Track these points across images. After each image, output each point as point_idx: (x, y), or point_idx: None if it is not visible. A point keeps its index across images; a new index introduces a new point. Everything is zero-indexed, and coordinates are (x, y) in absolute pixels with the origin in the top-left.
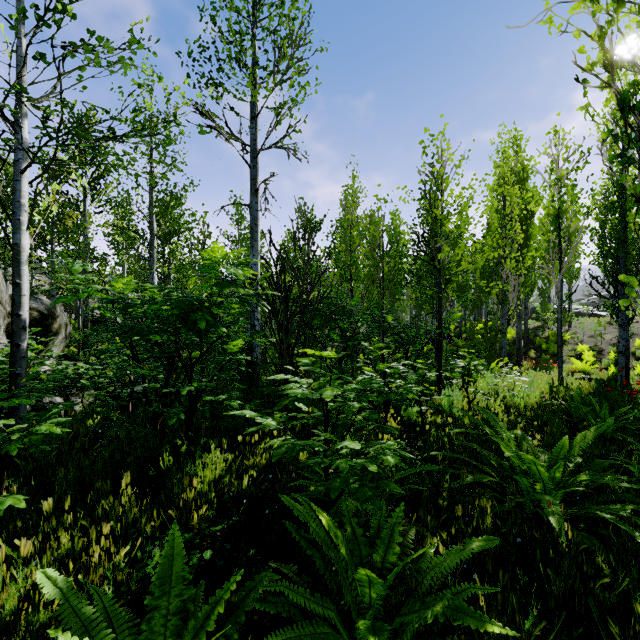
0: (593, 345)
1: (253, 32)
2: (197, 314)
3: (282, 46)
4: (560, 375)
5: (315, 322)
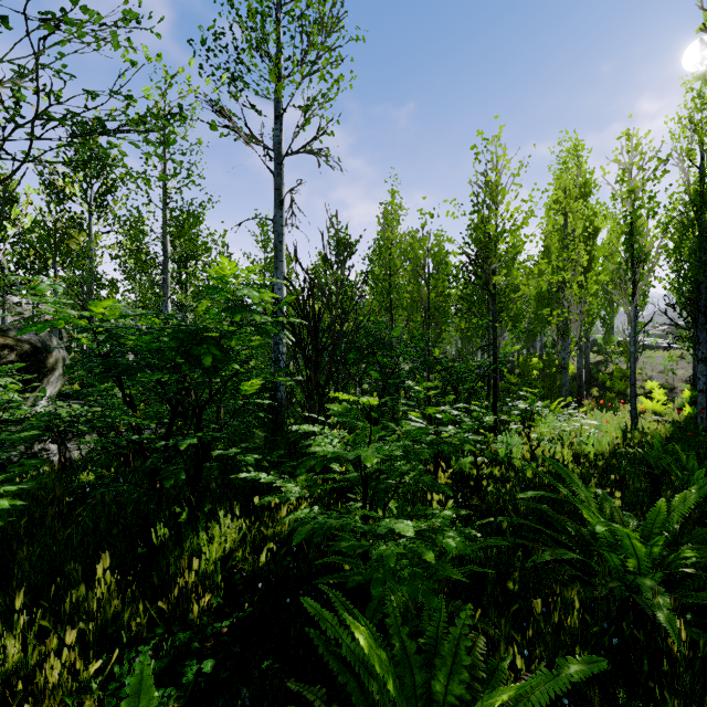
0: (664, 382)
1: (277, 17)
2: (201, 347)
3: (311, 32)
4: (633, 417)
5: (350, 356)
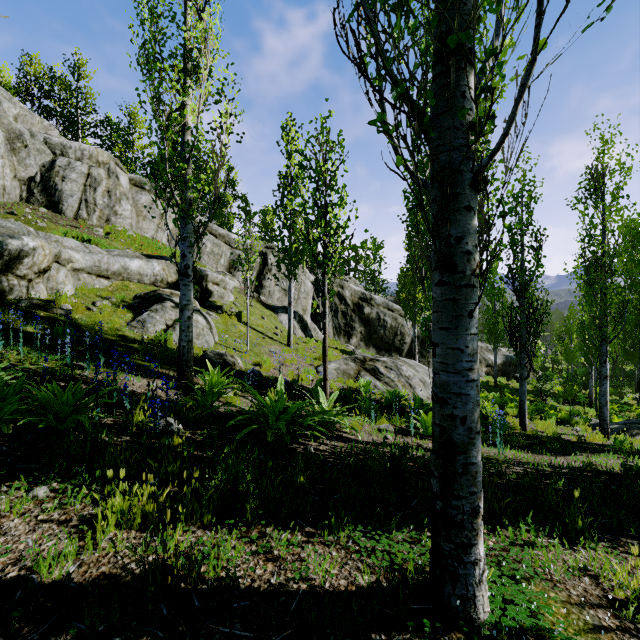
0: None
1: None
2: None
3: None
4: None
5: None
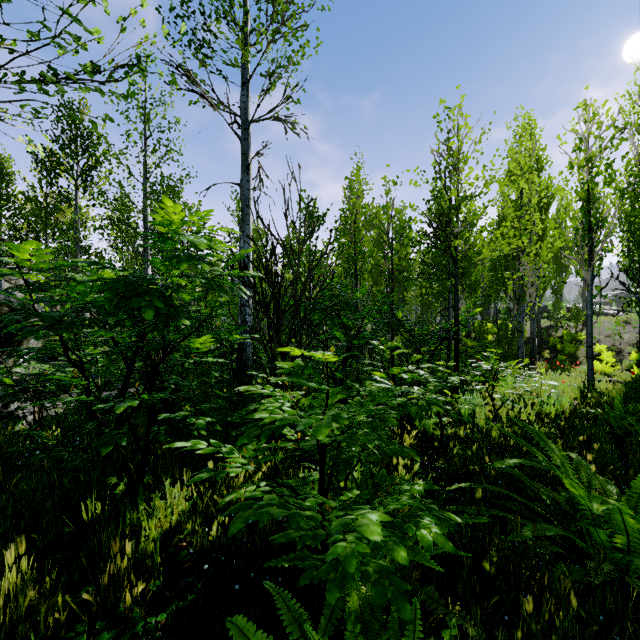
0: (611, 345)
1: None
2: (142, 299)
3: None
4: (590, 378)
5: (315, 317)
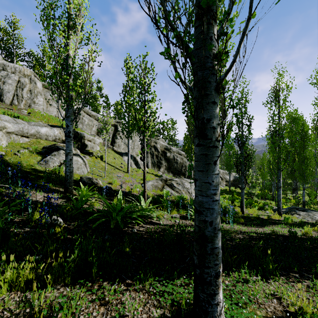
0: None
1: None
2: None
3: None
4: None
5: None
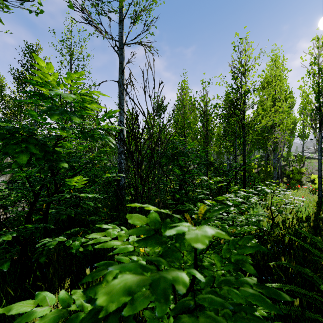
0: None
1: None
2: (18, 146)
3: None
4: (320, 195)
5: (163, 160)
